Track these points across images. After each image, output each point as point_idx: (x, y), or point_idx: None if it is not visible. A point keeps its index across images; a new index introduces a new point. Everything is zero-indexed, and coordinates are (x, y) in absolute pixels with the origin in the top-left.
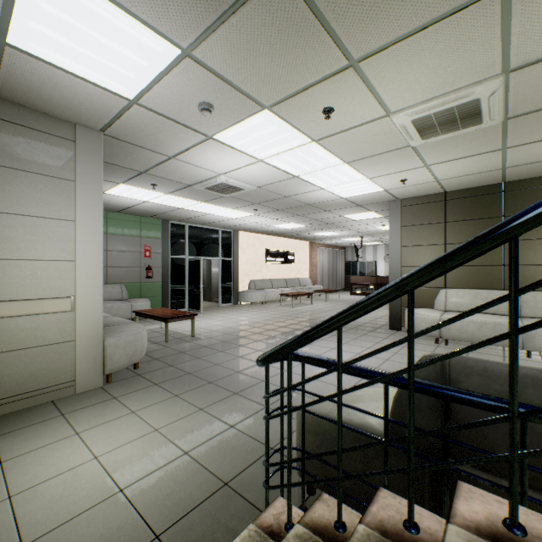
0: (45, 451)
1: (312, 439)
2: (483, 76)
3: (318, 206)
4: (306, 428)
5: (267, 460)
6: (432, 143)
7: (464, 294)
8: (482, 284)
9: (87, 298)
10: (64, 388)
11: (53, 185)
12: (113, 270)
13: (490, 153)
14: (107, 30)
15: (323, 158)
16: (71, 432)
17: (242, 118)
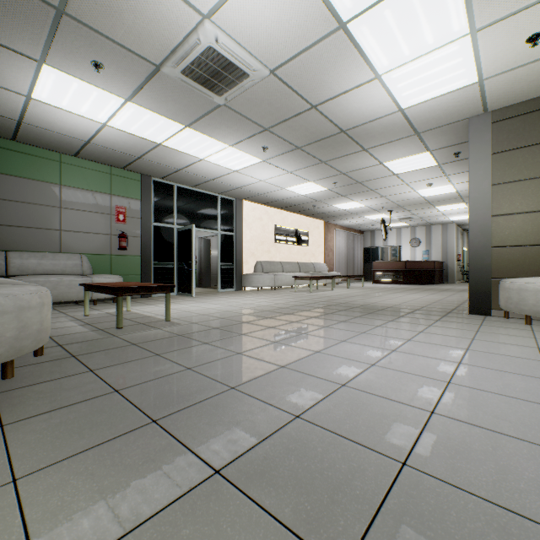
0: None
1: None
2: None
3: (356, 136)
4: None
5: None
6: None
7: None
8: None
9: None
10: None
11: None
12: (71, 235)
13: None
14: None
15: None
16: None
17: None
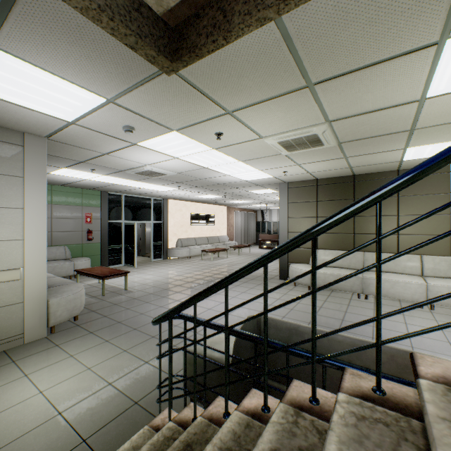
0: (0, 390)
1: (192, 369)
2: (316, 123)
3: (228, 185)
4: (188, 362)
5: (160, 384)
6: (297, 153)
7: (329, 253)
8: (341, 246)
9: (34, 268)
10: (15, 340)
11: (5, 181)
12: (58, 234)
13: (338, 159)
14: (49, 87)
15: (223, 158)
16: (21, 374)
17: (158, 135)
